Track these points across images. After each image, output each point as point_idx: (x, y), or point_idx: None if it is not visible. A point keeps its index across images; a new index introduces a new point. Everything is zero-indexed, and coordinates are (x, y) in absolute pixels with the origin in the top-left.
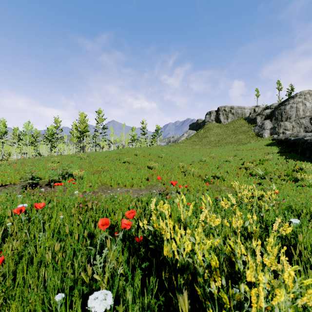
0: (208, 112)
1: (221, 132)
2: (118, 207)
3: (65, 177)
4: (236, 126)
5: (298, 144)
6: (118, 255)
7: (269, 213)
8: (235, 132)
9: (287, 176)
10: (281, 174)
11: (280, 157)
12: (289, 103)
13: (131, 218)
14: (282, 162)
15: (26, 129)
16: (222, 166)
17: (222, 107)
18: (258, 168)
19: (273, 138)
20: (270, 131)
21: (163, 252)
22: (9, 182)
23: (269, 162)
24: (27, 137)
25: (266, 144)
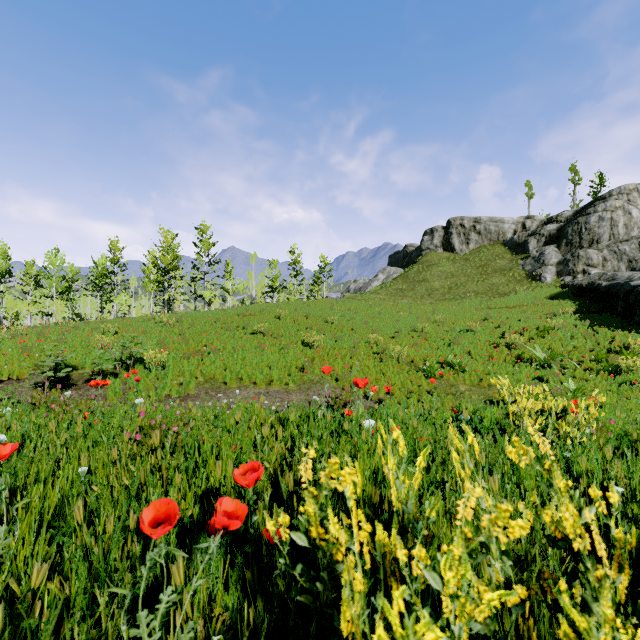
0: (428, 229)
1: (454, 270)
2: (227, 444)
3: (127, 364)
4: (486, 259)
5: (617, 295)
6: (214, 585)
7: (582, 451)
8: (483, 270)
9: (596, 363)
10: (584, 359)
11: (580, 323)
12: (596, 210)
13: (251, 485)
14: (584, 333)
15: (51, 264)
16: (458, 341)
17: (456, 220)
18: (535, 345)
19: (564, 283)
20: (557, 268)
21: (339, 617)
22: (9, 374)
23: (558, 332)
24: (53, 280)
25: (550, 296)
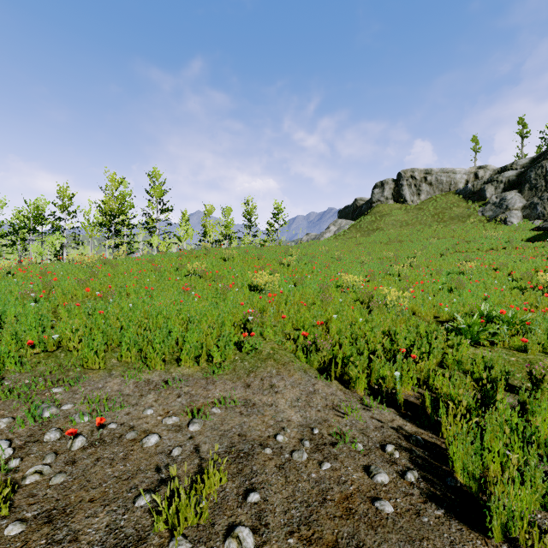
0: (378, 182)
1: (408, 219)
2: None
3: None
4: (441, 208)
5: None
6: None
7: None
8: (439, 218)
9: None
10: None
11: None
12: None
13: None
14: None
15: None
16: (464, 285)
17: (406, 172)
18: None
19: (538, 226)
20: (523, 213)
21: None
22: None
23: None
24: None
25: (526, 239)
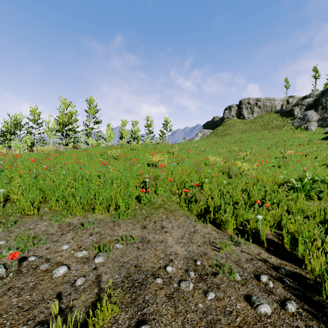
0: (227, 106)
1: (246, 128)
2: None
3: None
4: (266, 121)
5: None
6: None
7: None
8: (265, 127)
9: None
10: None
11: None
12: None
13: None
14: None
15: None
16: (288, 163)
17: (245, 100)
18: None
19: None
20: (318, 123)
21: None
22: None
23: None
24: None
25: (321, 138)
